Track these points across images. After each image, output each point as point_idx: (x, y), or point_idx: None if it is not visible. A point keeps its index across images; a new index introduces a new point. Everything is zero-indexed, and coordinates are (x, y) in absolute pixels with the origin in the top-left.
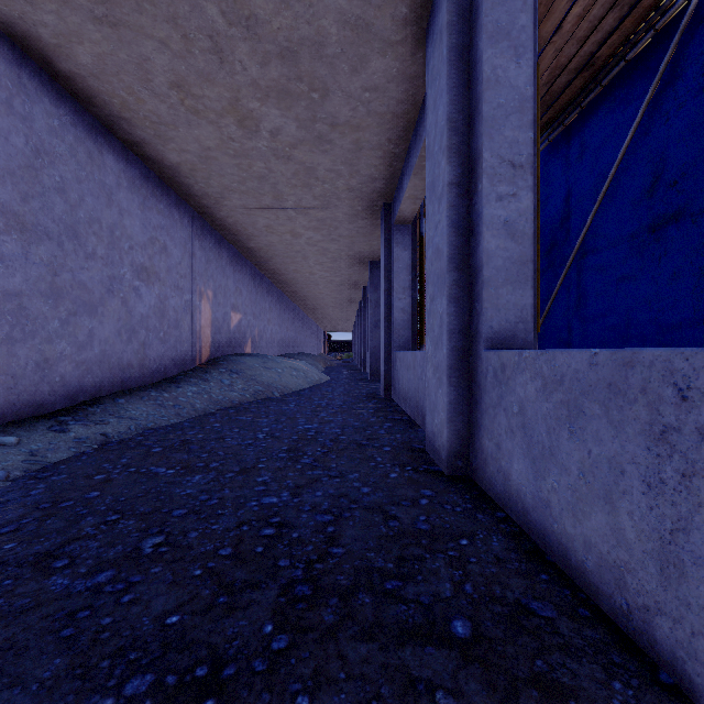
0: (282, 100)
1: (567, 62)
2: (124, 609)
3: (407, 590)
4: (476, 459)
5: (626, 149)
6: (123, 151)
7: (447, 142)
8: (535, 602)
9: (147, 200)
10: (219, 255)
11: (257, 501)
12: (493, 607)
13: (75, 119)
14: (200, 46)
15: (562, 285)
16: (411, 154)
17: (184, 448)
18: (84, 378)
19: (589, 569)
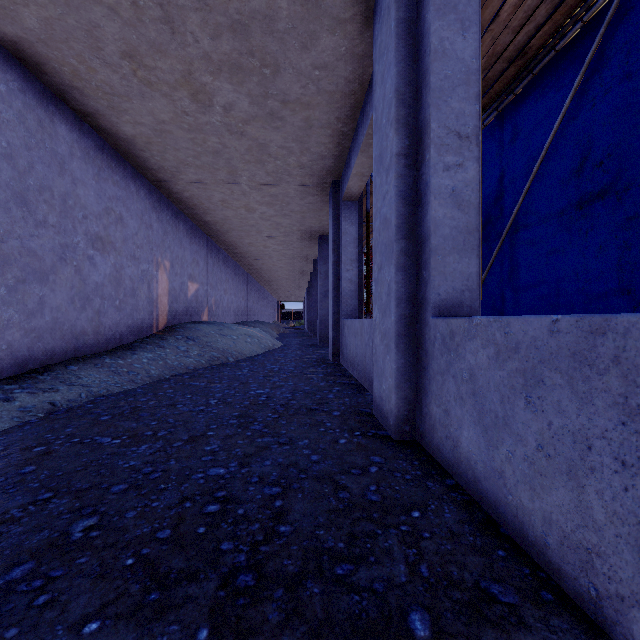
0: (234, 75)
1: (502, 50)
2: (36, 615)
3: (359, 575)
4: (424, 424)
5: (555, 132)
6: (77, 121)
7: (395, 113)
8: (495, 585)
9: (102, 171)
10: (176, 228)
11: (204, 472)
12: (452, 594)
13: (24, 85)
14: (151, 15)
15: (496, 258)
16: (359, 133)
17: (133, 415)
18: (33, 346)
19: (549, 546)
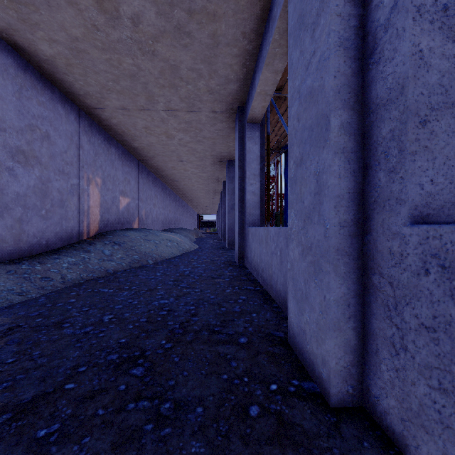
0: None
1: None
2: None
3: None
4: (385, 395)
5: None
6: None
7: None
8: None
9: (25, 90)
10: (108, 151)
11: None
12: None
13: None
14: None
15: None
16: (264, 46)
17: None
18: None
19: None
